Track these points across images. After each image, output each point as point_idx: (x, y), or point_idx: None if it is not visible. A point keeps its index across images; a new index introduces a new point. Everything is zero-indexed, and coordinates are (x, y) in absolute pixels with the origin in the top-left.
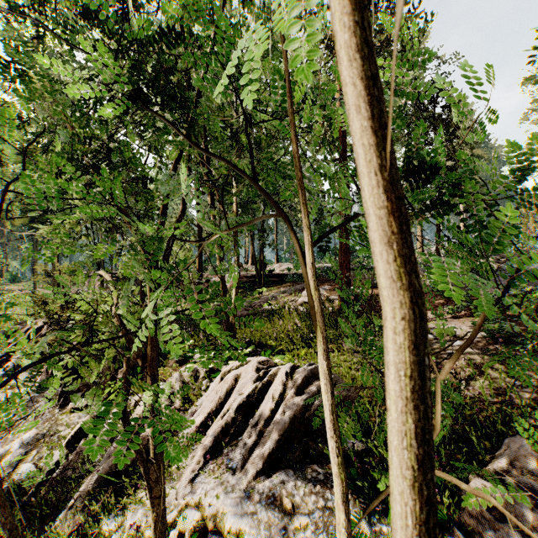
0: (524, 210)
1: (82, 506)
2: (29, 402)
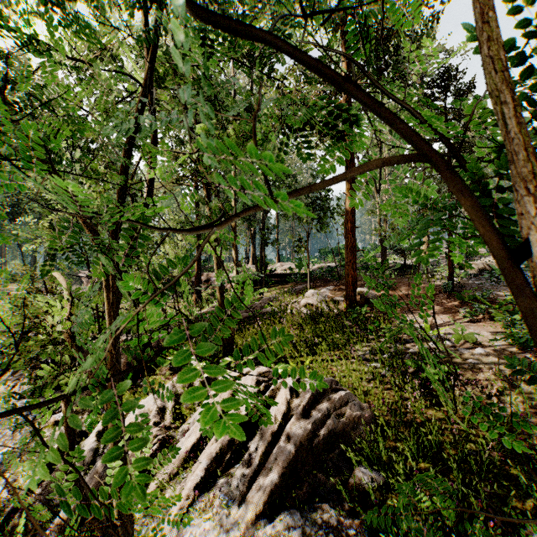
0: None
1: None
2: None
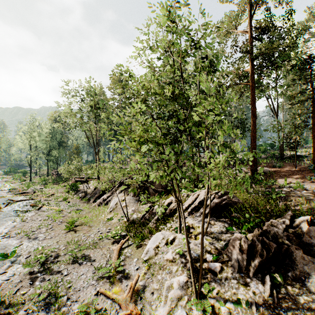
0: None
1: (154, 223)
2: (130, 200)
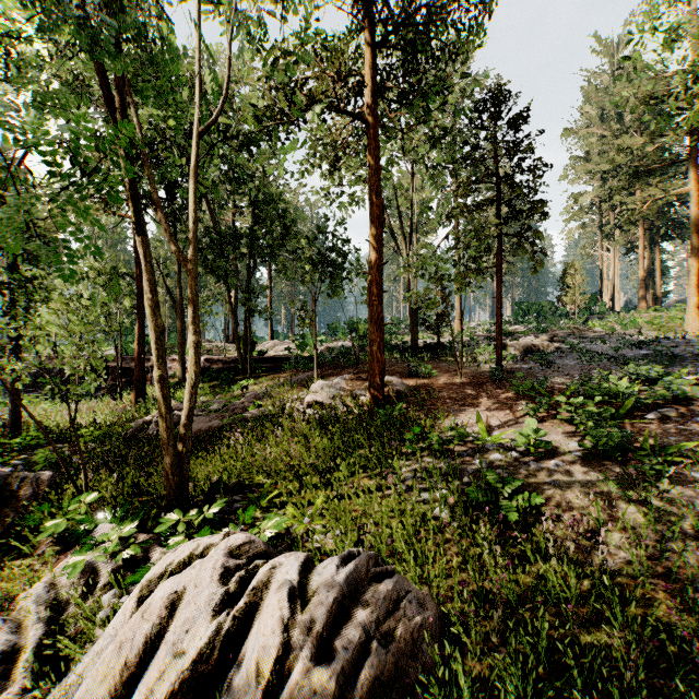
0: (570, 280)
1: None
2: None
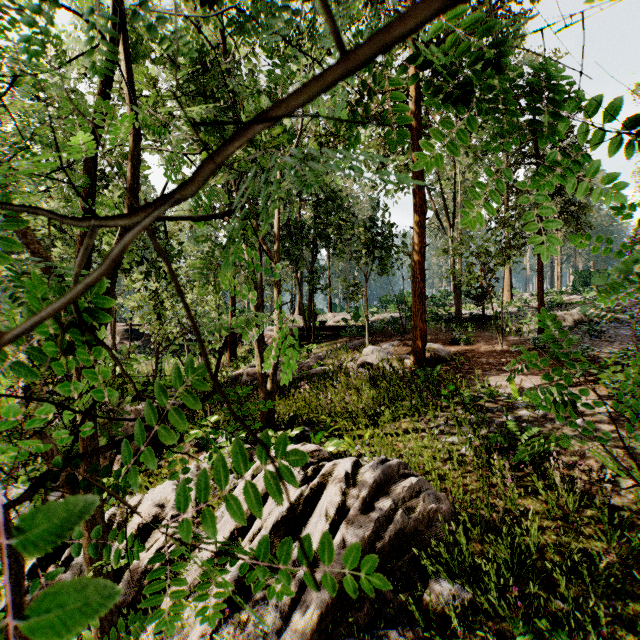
0: (639, 246)
1: None
2: None
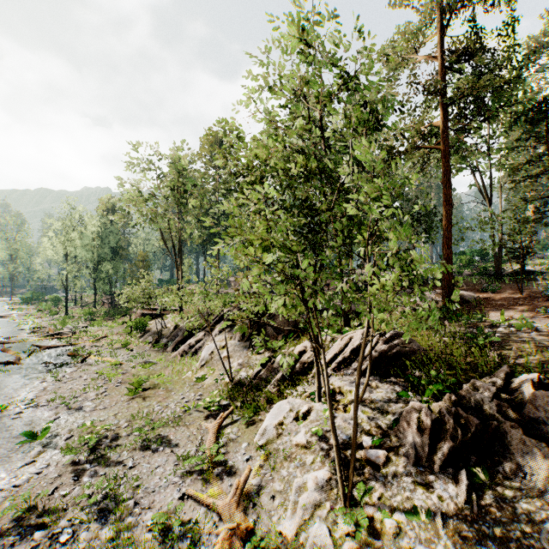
0: None
1: (276, 385)
2: (235, 347)
